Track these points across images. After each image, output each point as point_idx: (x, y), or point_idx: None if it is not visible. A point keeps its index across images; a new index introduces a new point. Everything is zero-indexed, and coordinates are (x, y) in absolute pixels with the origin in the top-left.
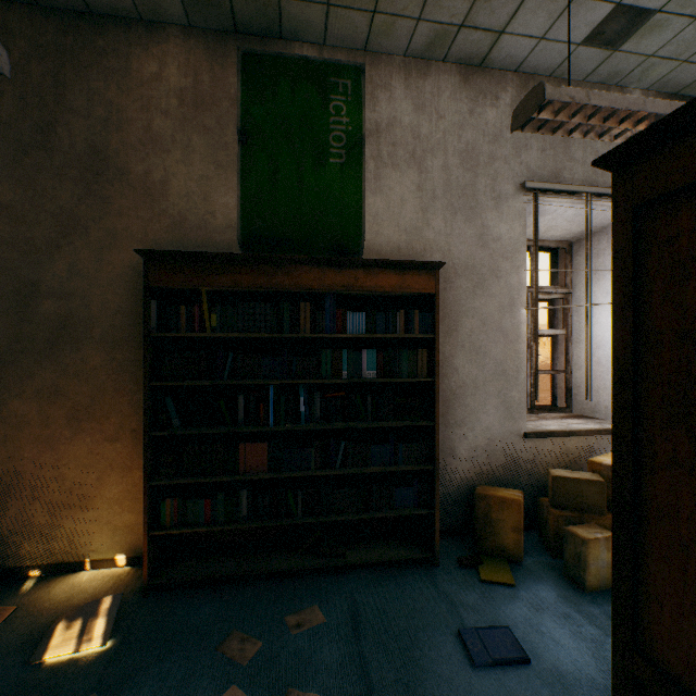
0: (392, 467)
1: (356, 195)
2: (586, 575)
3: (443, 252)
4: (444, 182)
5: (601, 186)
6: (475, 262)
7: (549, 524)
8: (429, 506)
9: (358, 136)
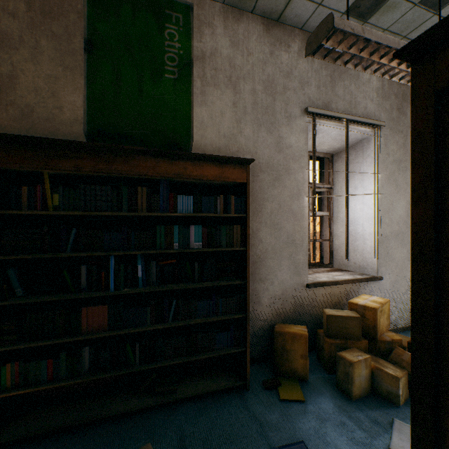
0: (214, 317)
1: (186, 105)
2: (353, 388)
3: (251, 154)
4: (252, 102)
5: (354, 116)
6: (274, 162)
7: (325, 349)
8: (242, 344)
9: (188, 59)
